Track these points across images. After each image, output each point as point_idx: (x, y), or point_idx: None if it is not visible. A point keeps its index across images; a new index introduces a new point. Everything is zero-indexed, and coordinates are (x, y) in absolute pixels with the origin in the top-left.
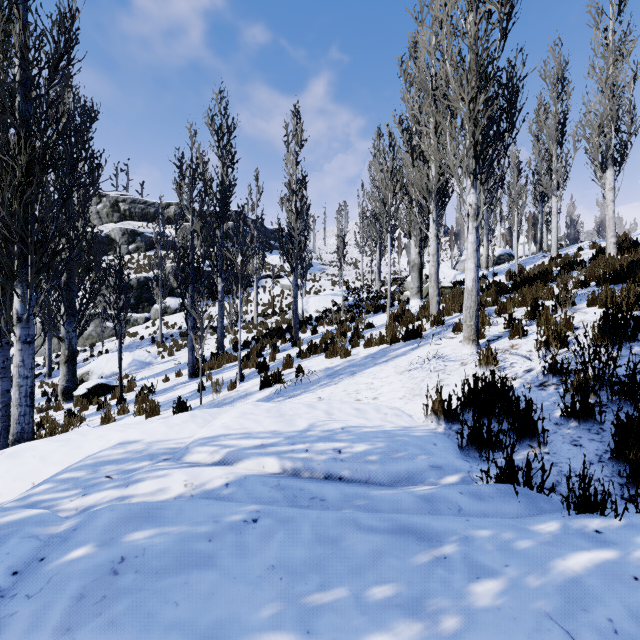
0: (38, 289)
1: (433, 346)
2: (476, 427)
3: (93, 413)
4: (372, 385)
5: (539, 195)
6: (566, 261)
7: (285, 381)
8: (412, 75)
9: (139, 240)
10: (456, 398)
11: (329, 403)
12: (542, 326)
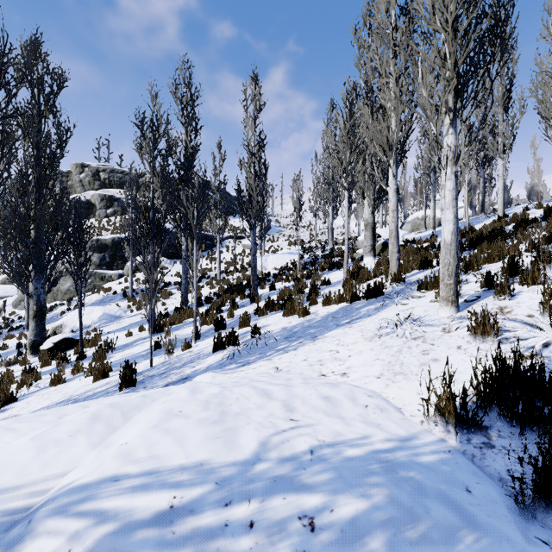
0: (6, 247)
1: (400, 306)
2: (546, 468)
3: (52, 369)
4: (338, 354)
5: (481, 160)
6: (515, 220)
7: (240, 343)
8: (366, 41)
9: (116, 205)
10: (475, 394)
11: (288, 383)
12: (528, 285)
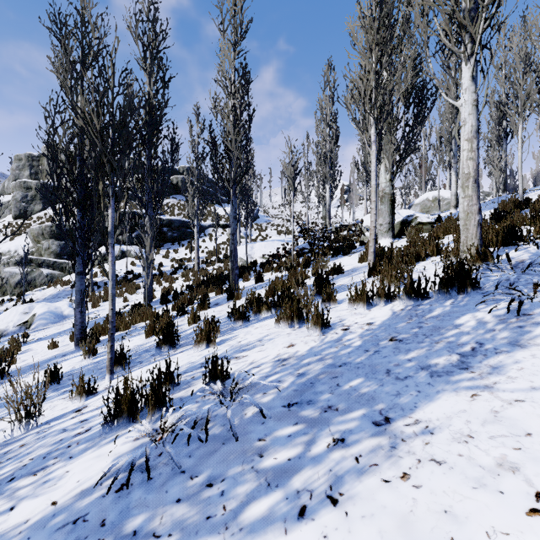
0: None
1: None
2: None
3: None
4: None
5: (504, 131)
6: None
7: (166, 417)
8: None
9: None
10: None
11: None
12: None
